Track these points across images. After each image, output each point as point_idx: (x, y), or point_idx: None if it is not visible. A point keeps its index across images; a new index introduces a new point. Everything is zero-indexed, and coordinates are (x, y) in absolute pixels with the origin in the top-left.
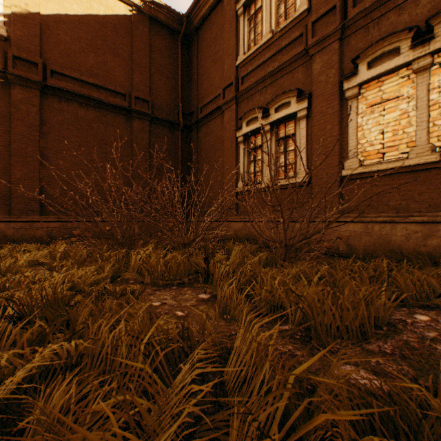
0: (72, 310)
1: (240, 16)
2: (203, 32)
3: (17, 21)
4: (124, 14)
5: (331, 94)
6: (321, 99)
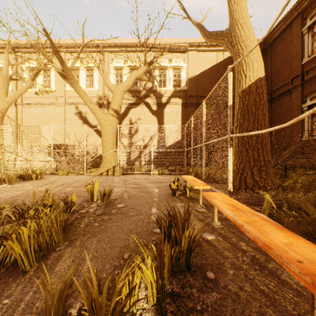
0: None
1: (304, 34)
2: (275, 45)
3: (189, 82)
4: (227, 56)
5: None
6: None
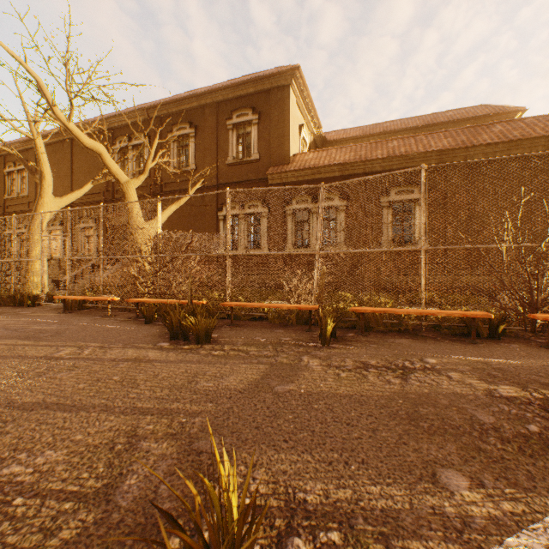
0: None
1: (7, 175)
2: None
3: None
4: None
5: None
6: None
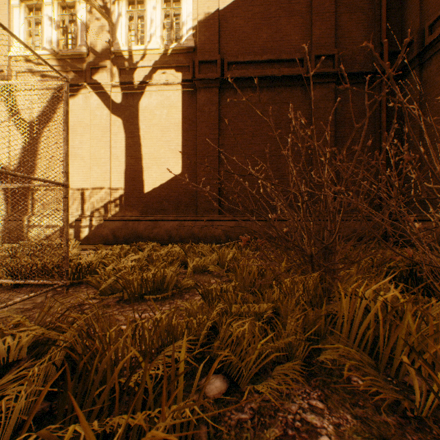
0: None
1: None
2: None
3: (201, 27)
4: None
5: None
6: None
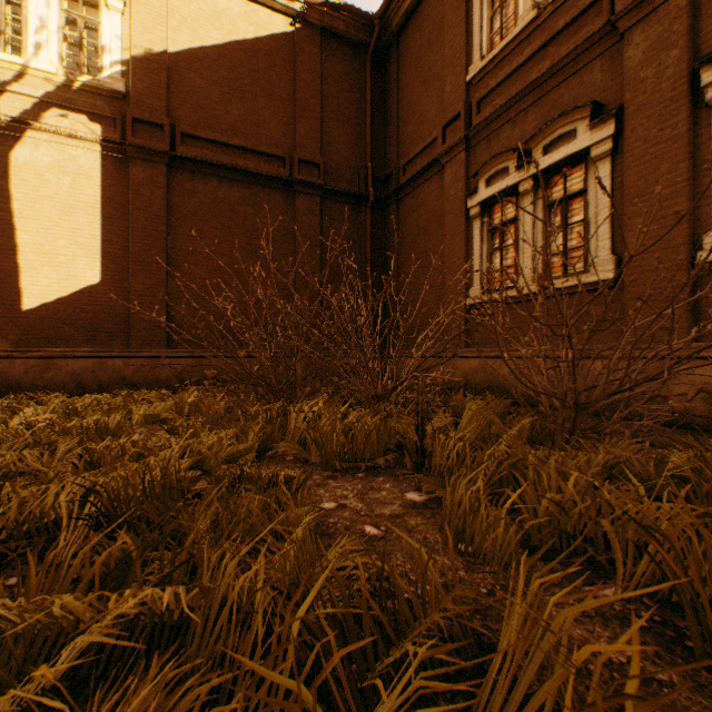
0: (186, 509)
1: None
2: (407, 37)
3: (138, 67)
4: (282, 31)
5: (670, 99)
6: (645, 114)
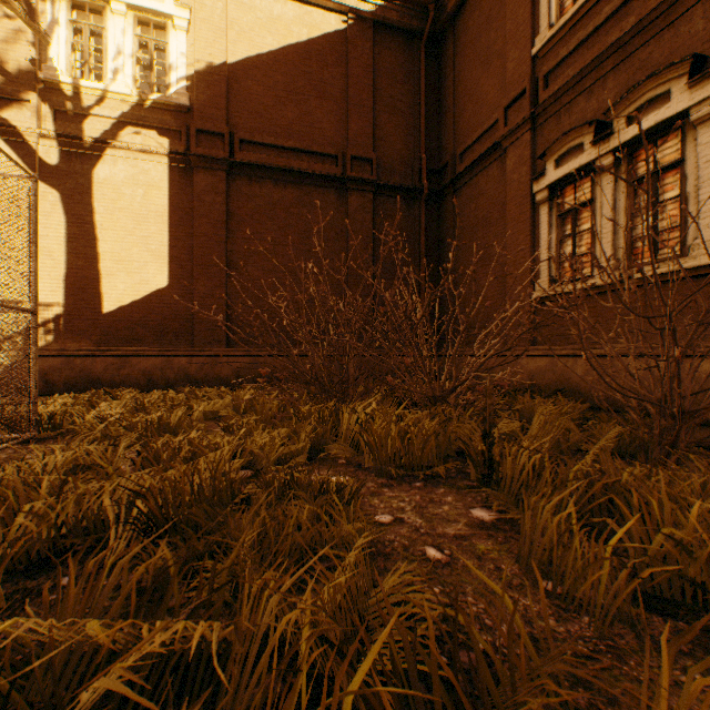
0: (233, 516)
1: None
2: (464, 18)
3: (200, 81)
4: (335, 30)
5: None
6: None
